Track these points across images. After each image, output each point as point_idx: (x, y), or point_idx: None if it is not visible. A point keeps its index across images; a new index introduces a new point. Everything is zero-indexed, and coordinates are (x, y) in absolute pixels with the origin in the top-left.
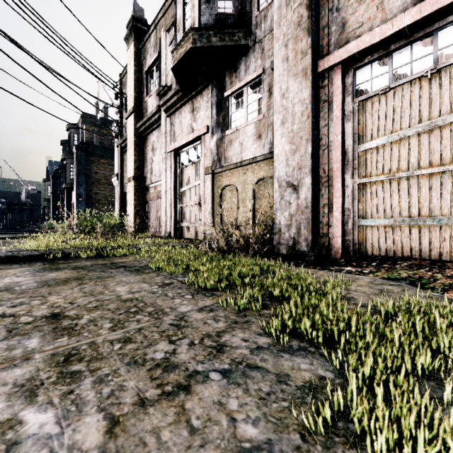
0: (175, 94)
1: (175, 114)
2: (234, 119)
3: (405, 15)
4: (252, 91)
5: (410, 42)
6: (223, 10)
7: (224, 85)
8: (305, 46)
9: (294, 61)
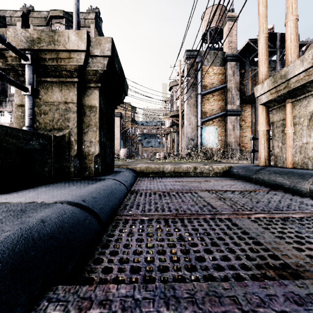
0: None
1: None
2: (0, 119)
3: None
4: (8, 113)
5: None
6: None
7: None
8: None
9: None
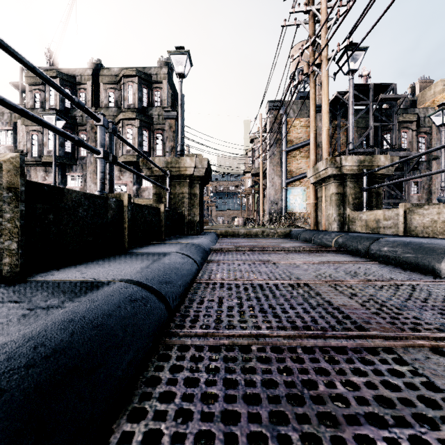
0: (35, 161)
1: (31, 167)
2: (70, 183)
3: (115, 181)
4: (78, 177)
5: (117, 185)
6: (67, 150)
7: (65, 170)
8: (96, 177)
9: (93, 179)
